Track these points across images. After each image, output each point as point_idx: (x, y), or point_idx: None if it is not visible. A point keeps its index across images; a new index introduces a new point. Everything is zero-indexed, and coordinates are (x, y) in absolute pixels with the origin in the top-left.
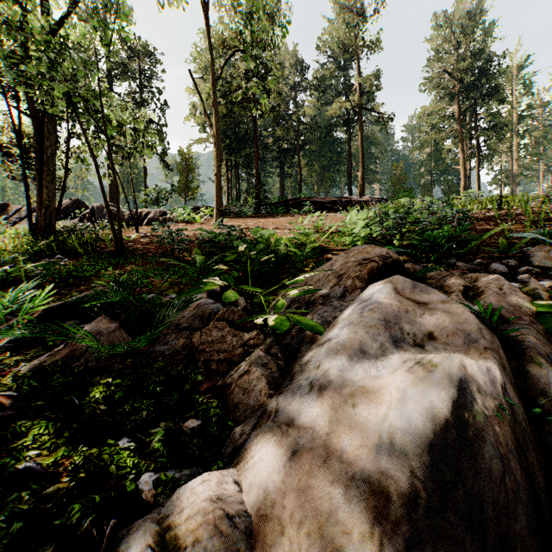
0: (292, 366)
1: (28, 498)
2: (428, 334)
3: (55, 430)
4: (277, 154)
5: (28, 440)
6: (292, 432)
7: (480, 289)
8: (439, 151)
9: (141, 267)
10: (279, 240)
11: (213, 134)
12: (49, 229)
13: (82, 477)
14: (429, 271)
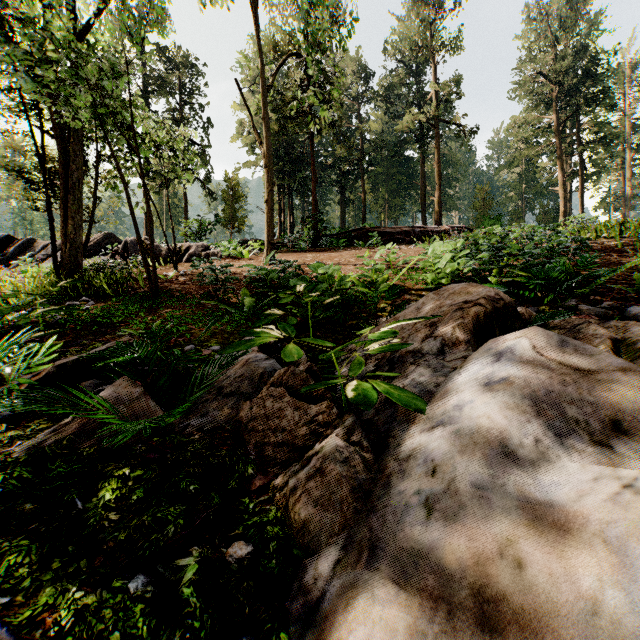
0: (382, 459)
1: None
2: (610, 423)
3: (41, 557)
4: (337, 178)
5: None
6: (408, 602)
7: (639, 344)
8: (532, 170)
9: (177, 312)
10: (344, 277)
11: (263, 153)
12: (75, 267)
13: None
14: (551, 317)
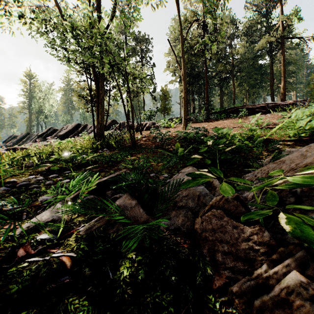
0: None
1: None
2: None
3: None
4: (218, 82)
5: None
6: None
7: None
8: None
9: (145, 155)
10: (235, 135)
11: (182, 73)
12: (101, 135)
13: None
14: None
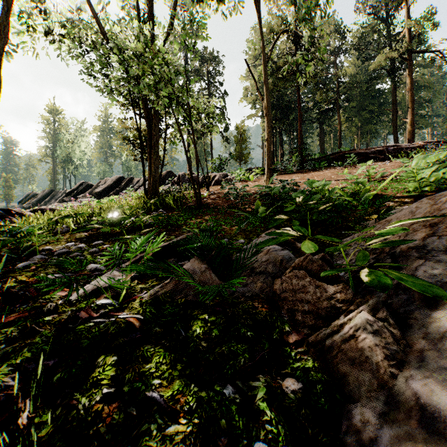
0: (405, 336)
1: (155, 432)
2: None
3: (170, 361)
4: (317, 116)
5: (151, 366)
6: None
7: None
8: None
9: (214, 217)
10: (333, 190)
11: (264, 106)
12: (155, 192)
13: (196, 423)
14: None
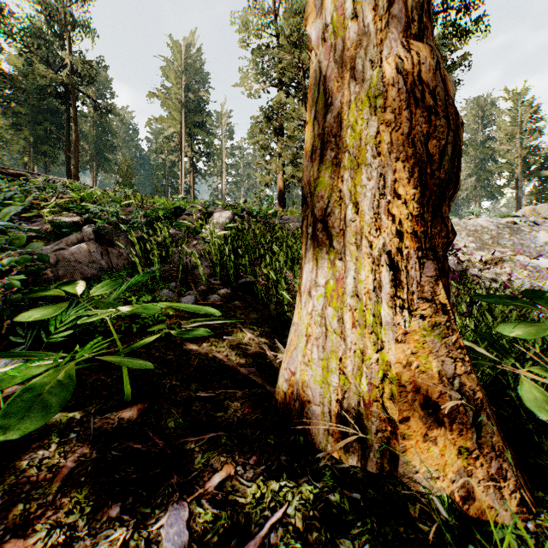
0: None
1: None
2: None
3: None
4: None
5: None
6: None
7: None
8: None
9: None
10: None
11: None
12: None
13: None
14: None
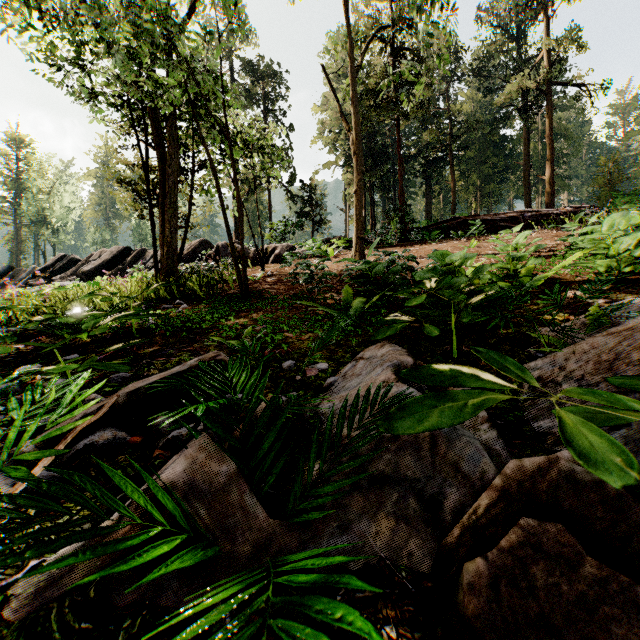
0: None
1: None
2: None
3: None
4: (422, 168)
5: None
6: None
7: None
8: None
9: (270, 316)
10: (482, 268)
11: (352, 140)
12: (171, 270)
13: None
14: None
